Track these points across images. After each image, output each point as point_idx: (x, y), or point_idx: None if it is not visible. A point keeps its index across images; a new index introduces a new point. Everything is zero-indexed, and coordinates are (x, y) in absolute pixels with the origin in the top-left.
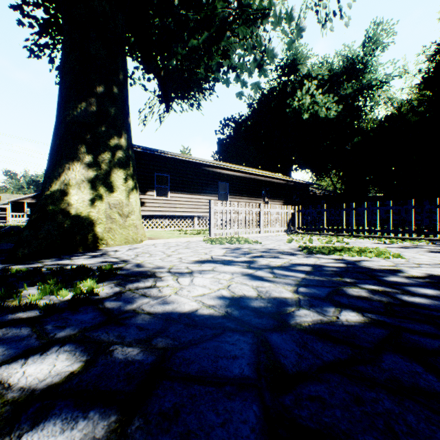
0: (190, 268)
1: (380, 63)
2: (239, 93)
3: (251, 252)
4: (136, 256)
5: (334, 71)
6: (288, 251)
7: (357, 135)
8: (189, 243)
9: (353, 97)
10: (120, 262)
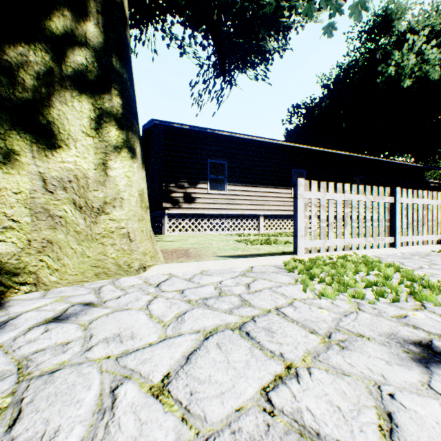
0: None
1: None
2: (329, 27)
3: None
4: None
5: None
6: None
7: None
8: (251, 277)
9: None
10: None
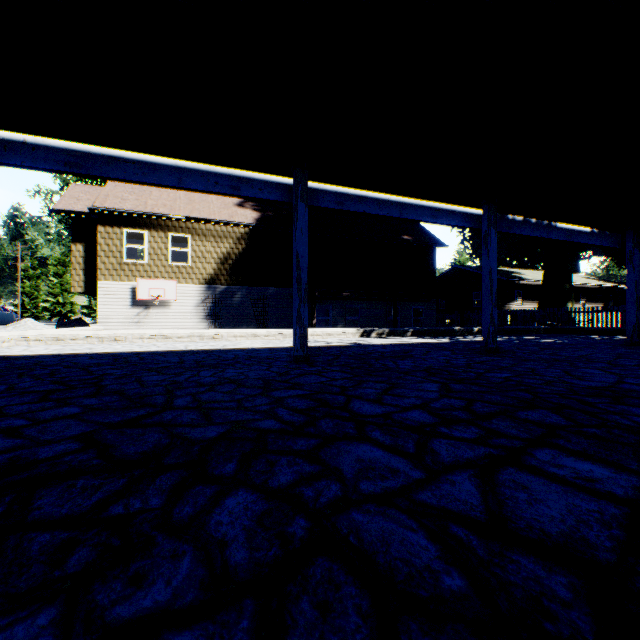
0: None
1: None
2: None
3: None
4: None
5: None
6: None
7: None
8: None
9: None
10: None
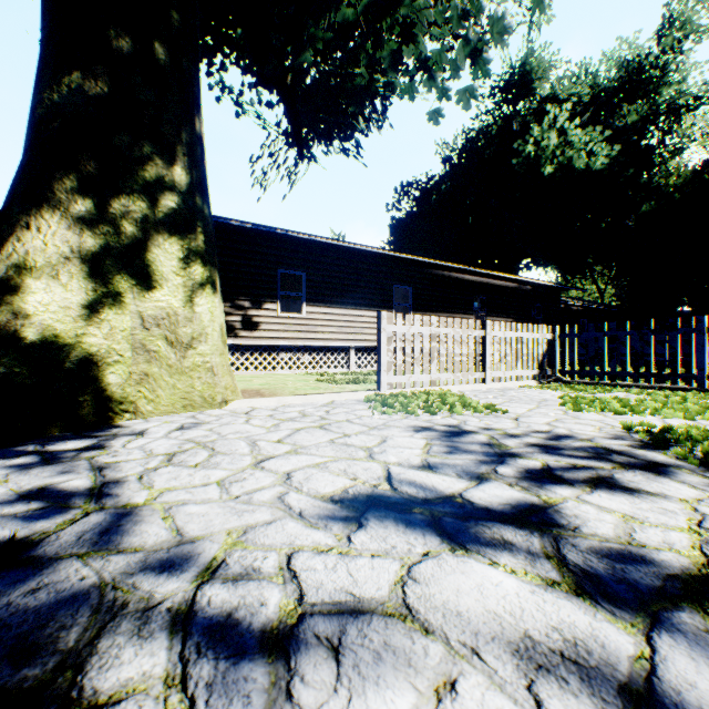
0: (296, 572)
1: (695, 63)
2: (434, 112)
3: (504, 451)
4: (165, 459)
5: (601, 86)
6: (615, 447)
7: (646, 200)
8: (331, 407)
9: (640, 131)
10: (79, 497)
